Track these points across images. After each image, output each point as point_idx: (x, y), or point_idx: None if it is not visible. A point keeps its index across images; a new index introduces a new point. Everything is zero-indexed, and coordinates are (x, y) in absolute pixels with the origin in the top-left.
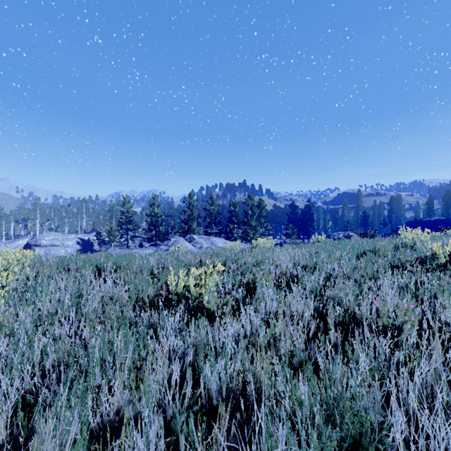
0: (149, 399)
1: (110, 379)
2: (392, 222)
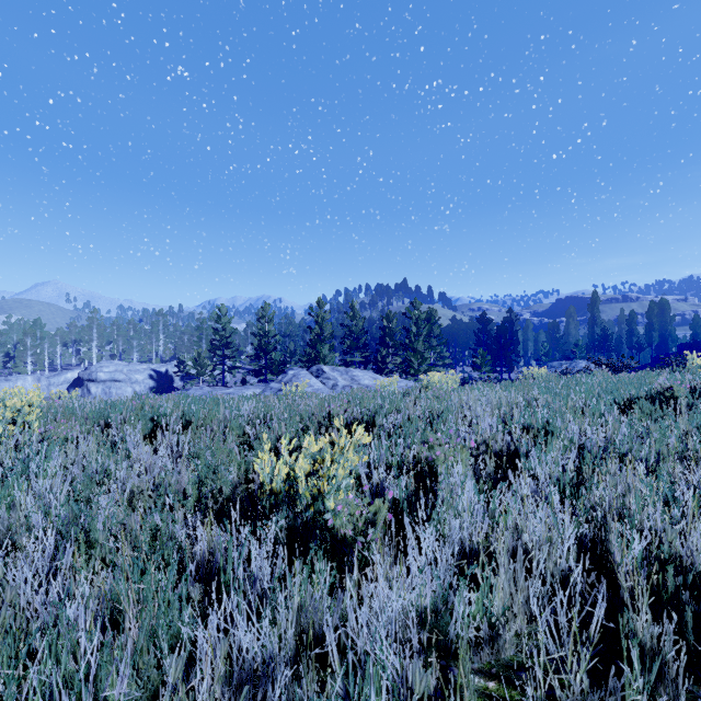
0: None
1: None
2: (653, 345)
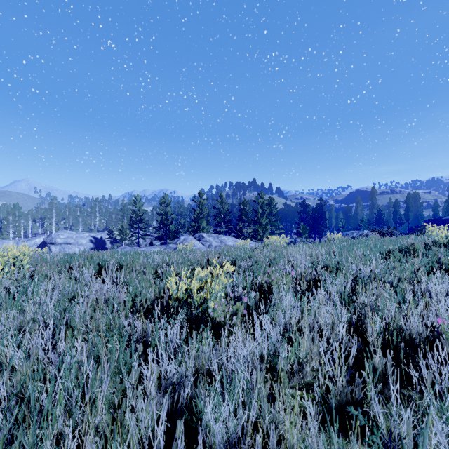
0: (131, 448)
1: (77, 420)
2: (409, 220)
